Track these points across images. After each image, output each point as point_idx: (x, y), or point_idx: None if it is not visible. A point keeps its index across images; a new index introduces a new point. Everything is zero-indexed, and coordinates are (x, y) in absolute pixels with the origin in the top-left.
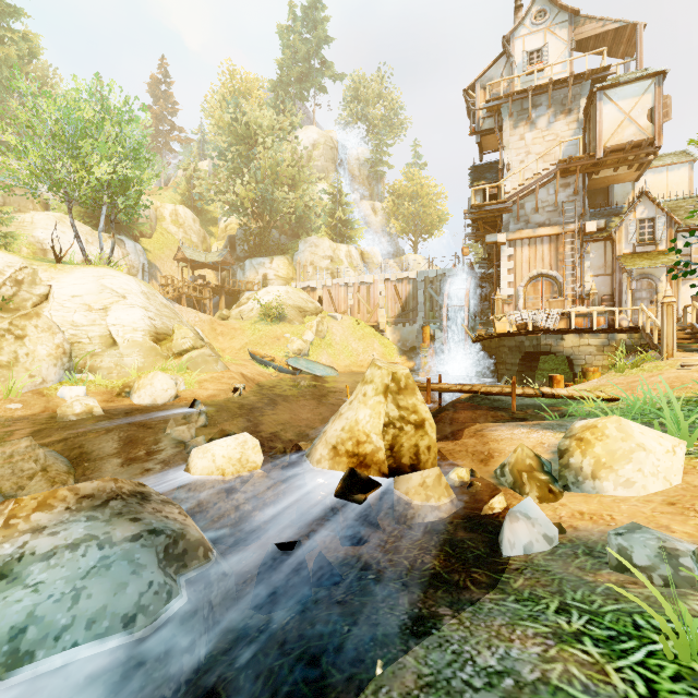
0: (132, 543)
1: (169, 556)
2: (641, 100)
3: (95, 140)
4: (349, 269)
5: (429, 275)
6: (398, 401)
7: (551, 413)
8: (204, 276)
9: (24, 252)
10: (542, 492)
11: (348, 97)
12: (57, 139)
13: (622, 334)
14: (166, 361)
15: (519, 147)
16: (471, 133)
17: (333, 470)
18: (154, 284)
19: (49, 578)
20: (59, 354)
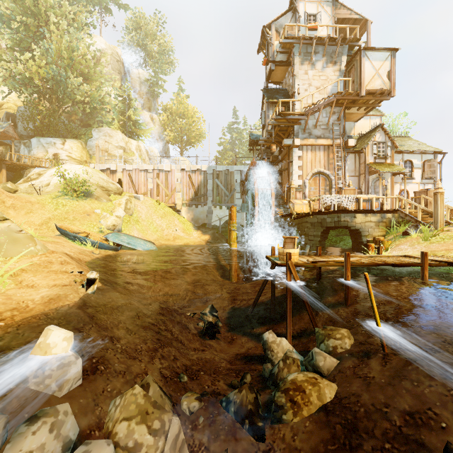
0: None
1: None
2: (384, 64)
3: None
4: (140, 160)
5: (216, 169)
6: None
7: None
8: None
9: None
10: None
11: (130, 26)
12: None
13: (389, 214)
14: None
15: (304, 79)
16: (269, 60)
17: None
18: None
19: None
20: None
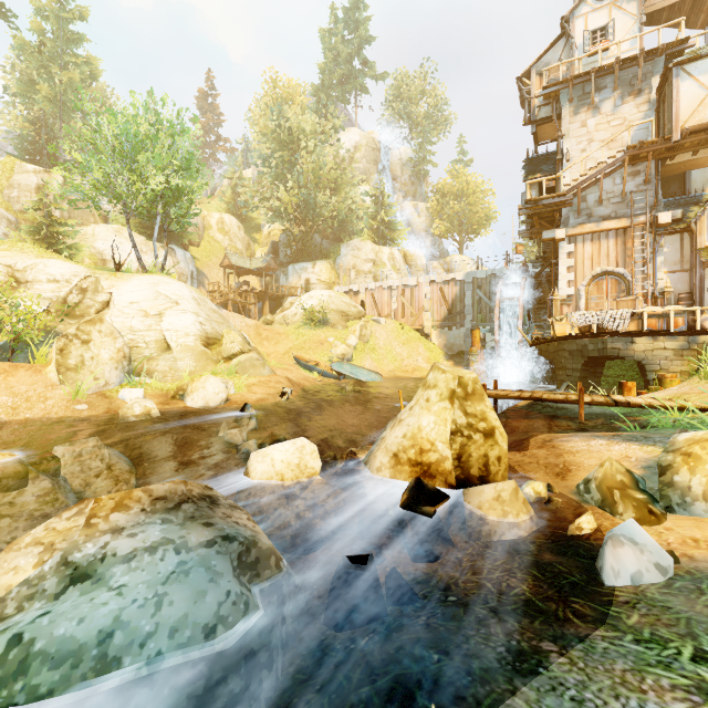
0: (207, 549)
1: (242, 564)
2: None
3: (150, 152)
4: (392, 272)
5: (477, 276)
6: (465, 408)
7: (629, 424)
8: (249, 282)
9: (86, 263)
10: (640, 513)
11: (390, 96)
12: (116, 153)
13: (705, 336)
14: (216, 365)
15: (580, 135)
16: (526, 123)
17: (394, 479)
18: (202, 290)
19: (131, 581)
20: (120, 358)
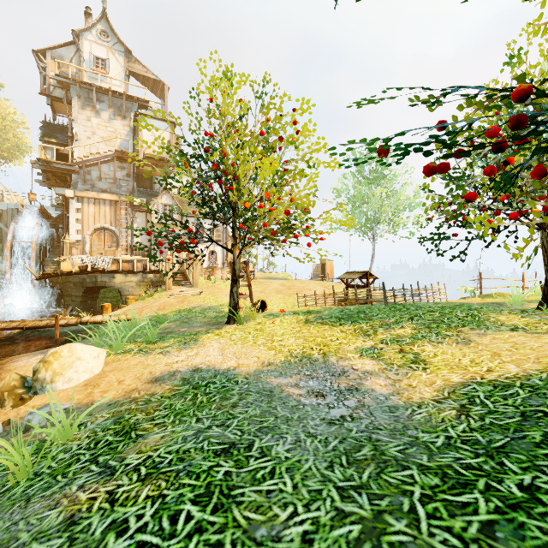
0: None
1: None
2: (164, 133)
3: None
4: None
5: None
6: None
7: (76, 338)
8: None
9: None
10: (16, 401)
11: None
12: None
13: (151, 274)
14: None
15: (87, 126)
16: (42, 93)
17: None
18: None
19: None
20: None
